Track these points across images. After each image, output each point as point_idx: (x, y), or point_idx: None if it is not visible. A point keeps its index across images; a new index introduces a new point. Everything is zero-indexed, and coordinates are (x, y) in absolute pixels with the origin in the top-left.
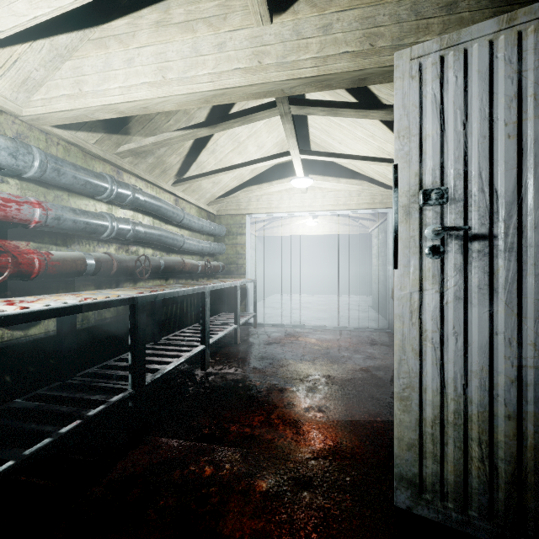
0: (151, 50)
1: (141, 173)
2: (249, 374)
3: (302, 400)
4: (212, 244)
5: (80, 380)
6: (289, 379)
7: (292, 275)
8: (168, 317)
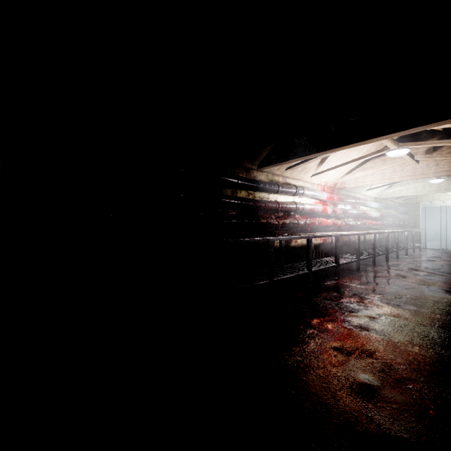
0: (412, 186)
1: (389, 199)
2: (430, 254)
3: (450, 257)
4: (404, 216)
5: (390, 247)
6: (446, 256)
7: (446, 229)
8: (392, 240)
